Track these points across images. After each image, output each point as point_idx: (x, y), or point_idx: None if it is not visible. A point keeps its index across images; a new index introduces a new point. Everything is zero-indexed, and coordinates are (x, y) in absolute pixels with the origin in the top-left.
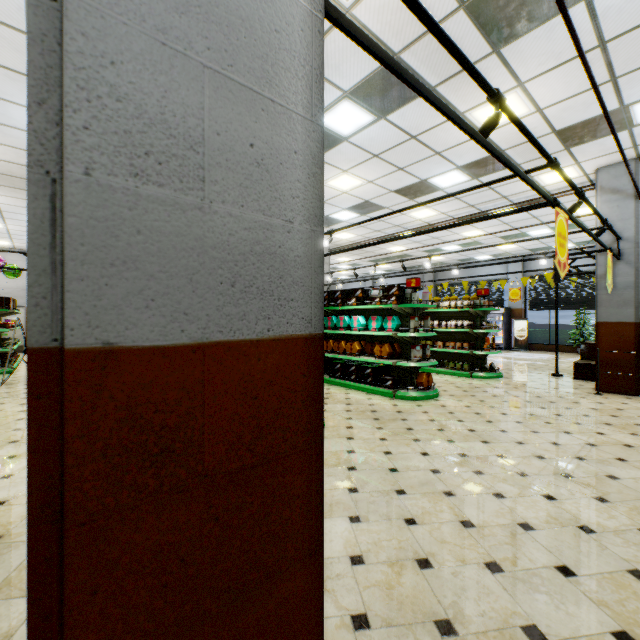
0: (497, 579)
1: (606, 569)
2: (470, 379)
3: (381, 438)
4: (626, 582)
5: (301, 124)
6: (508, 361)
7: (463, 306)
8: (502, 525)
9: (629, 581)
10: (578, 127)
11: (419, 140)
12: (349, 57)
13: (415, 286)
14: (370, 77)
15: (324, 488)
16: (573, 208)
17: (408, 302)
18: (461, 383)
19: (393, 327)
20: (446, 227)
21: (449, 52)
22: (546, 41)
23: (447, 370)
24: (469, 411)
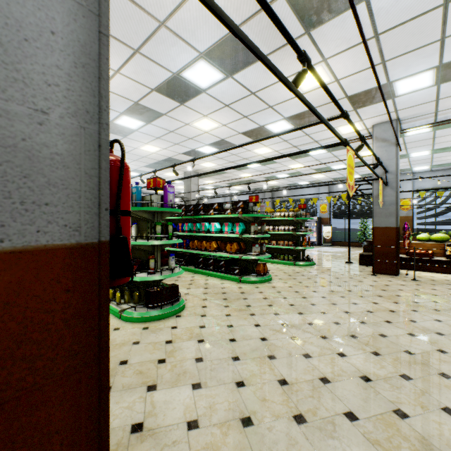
0: (301, 430)
1: (379, 411)
2: (294, 266)
3: (227, 314)
4: (392, 421)
5: (63, 2)
6: (319, 253)
7: (289, 216)
8: (308, 381)
9: (394, 420)
10: (362, 95)
11: (257, 96)
12: (202, 25)
13: (255, 201)
14: (219, 43)
15: (176, 360)
16: (358, 148)
17: (250, 213)
18: (287, 270)
19: (240, 231)
20: (274, 158)
21: (266, 12)
22: (341, 29)
23: (278, 260)
24: (291, 290)
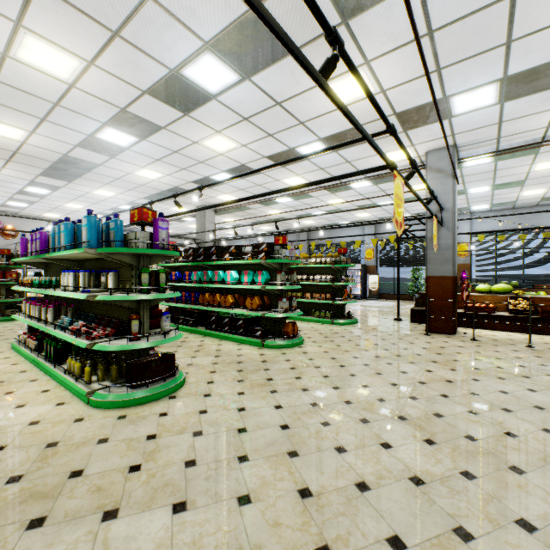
0: None
1: (434, 532)
2: (332, 325)
3: (239, 392)
4: (452, 547)
5: None
6: (363, 308)
7: (327, 262)
8: (340, 489)
9: (455, 545)
10: (413, 112)
11: (284, 107)
12: (204, 1)
13: (282, 243)
14: (229, 29)
15: (157, 465)
16: (408, 176)
17: (276, 258)
18: (324, 329)
19: (263, 281)
20: (303, 186)
21: None
22: (386, 20)
23: (314, 318)
24: (327, 356)
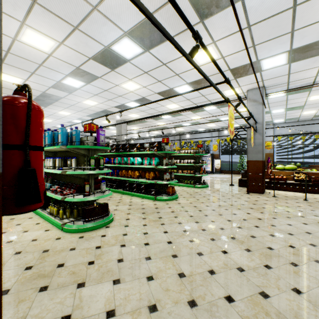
0: (193, 312)
1: (249, 294)
2: (194, 188)
3: (144, 224)
4: (258, 301)
5: None
6: (212, 179)
7: (191, 152)
8: (200, 273)
9: (259, 300)
10: (239, 68)
11: (167, 66)
12: (125, 10)
13: (166, 142)
14: (138, 25)
15: (102, 261)
16: (237, 105)
17: (163, 150)
18: (189, 190)
19: (155, 163)
20: (178, 111)
21: None
22: (225, 20)
23: (183, 184)
24: (191, 205)
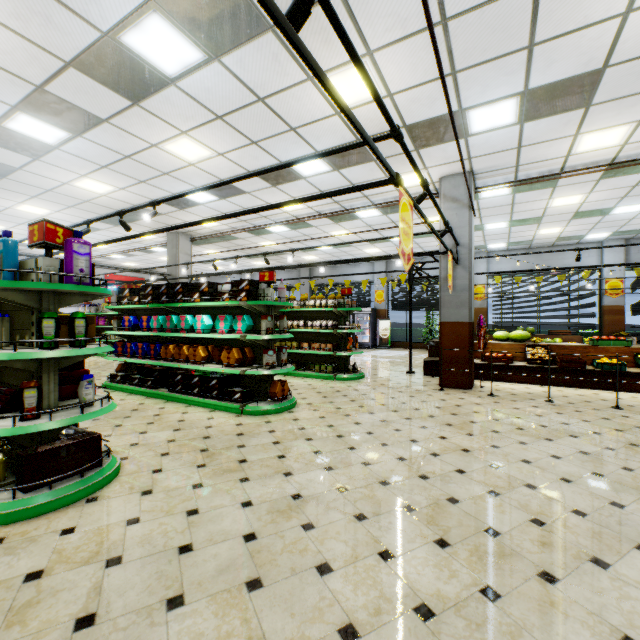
0: None
1: None
2: (334, 382)
3: (196, 484)
4: None
5: None
6: (372, 359)
7: (328, 305)
8: None
9: None
10: (425, 126)
11: (269, 105)
12: None
13: (269, 280)
14: None
15: (24, 633)
16: (419, 199)
17: (262, 299)
18: (324, 387)
19: (244, 328)
20: (286, 203)
21: None
22: None
23: (312, 373)
24: (322, 424)
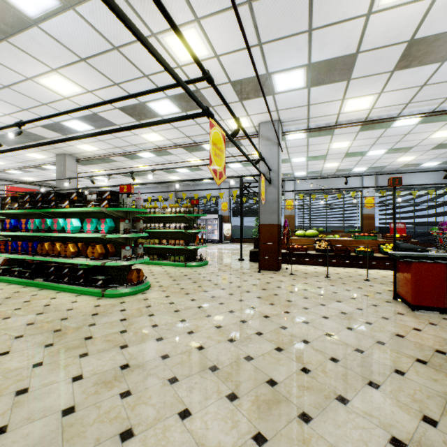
0: None
1: None
2: (184, 268)
3: (36, 363)
4: None
5: None
6: (217, 251)
7: (181, 212)
8: None
9: None
10: (245, 83)
11: (123, 54)
12: None
13: (127, 192)
14: None
15: None
16: (234, 133)
17: (122, 206)
18: (176, 273)
19: (106, 229)
20: (126, 128)
21: None
22: None
23: (169, 262)
24: (166, 301)
